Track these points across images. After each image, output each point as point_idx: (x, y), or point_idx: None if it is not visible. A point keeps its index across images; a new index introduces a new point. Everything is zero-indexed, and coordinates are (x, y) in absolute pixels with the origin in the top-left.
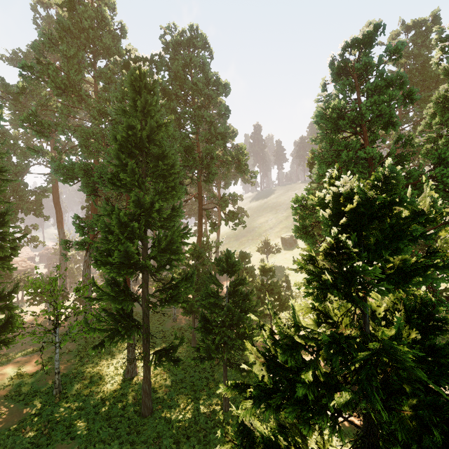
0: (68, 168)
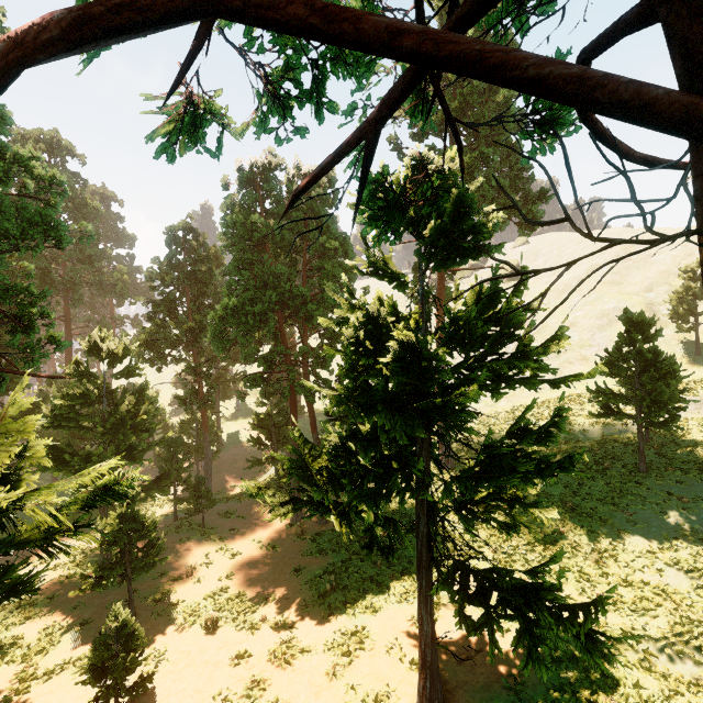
0: None
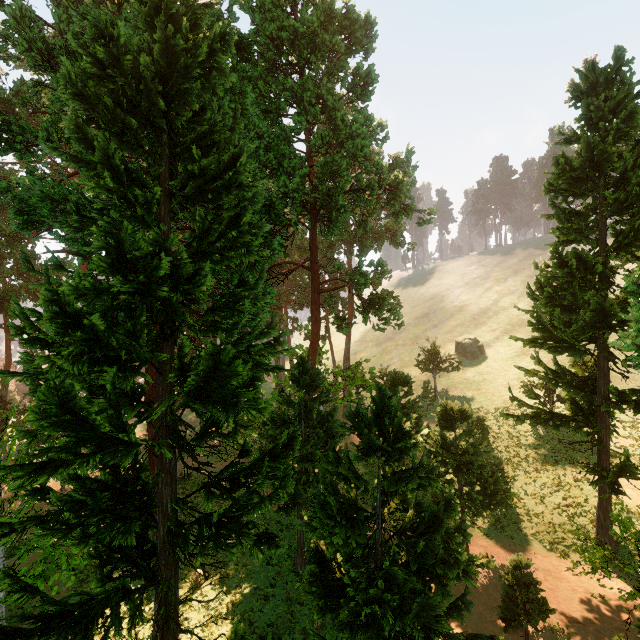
0: (22, 196)
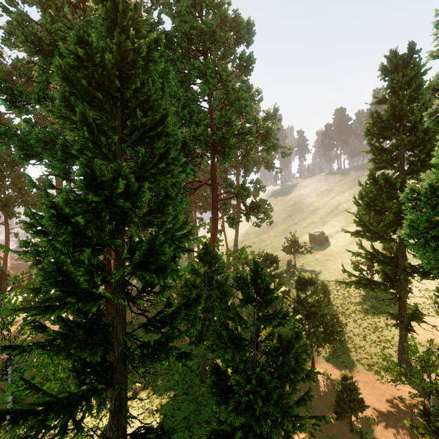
0: (24, 138)
